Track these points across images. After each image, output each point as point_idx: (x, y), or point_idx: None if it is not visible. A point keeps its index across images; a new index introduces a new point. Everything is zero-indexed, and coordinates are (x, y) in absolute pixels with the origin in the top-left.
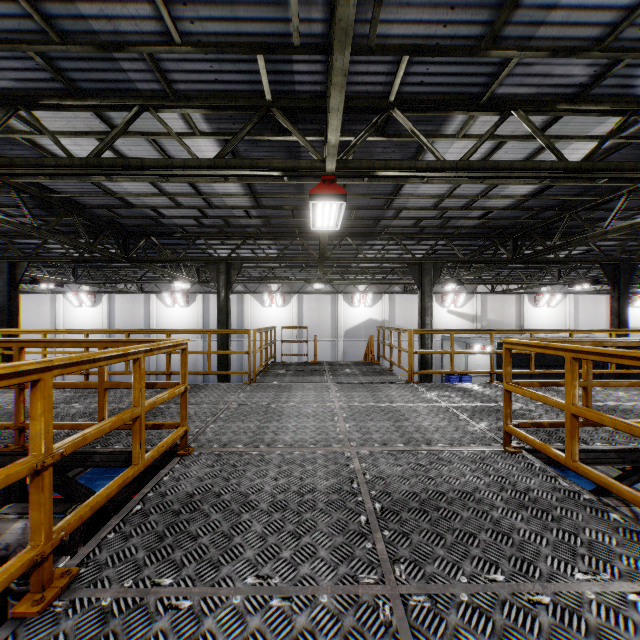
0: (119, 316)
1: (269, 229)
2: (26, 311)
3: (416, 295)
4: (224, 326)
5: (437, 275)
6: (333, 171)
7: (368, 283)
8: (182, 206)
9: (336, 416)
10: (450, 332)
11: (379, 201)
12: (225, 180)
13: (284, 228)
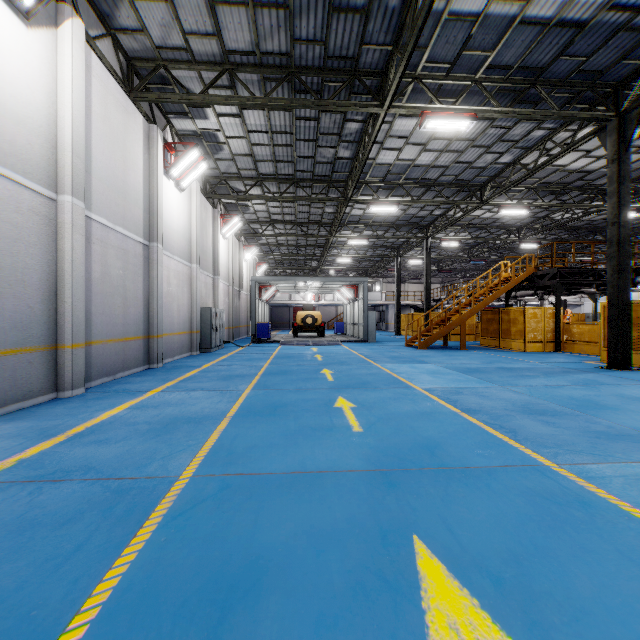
0: None
1: None
2: None
3: None
4: None
5: None
6: None
7: None
8: None
9: None
10: None
11: None
12: None
13: None
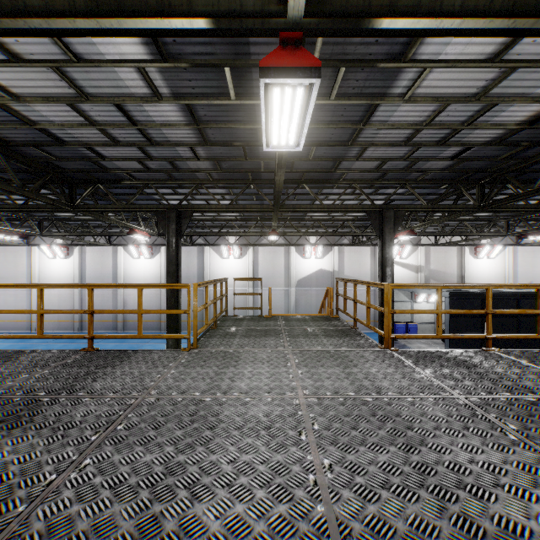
0: (89, 267)
1: (221, 175)
2: (5, 262)
3: (363, 247)
4: (174, 277)
5: (398, 223)
6: (300, 16)
7: (321, 235)
8: (119, 143)
9: (303, 430)
10: (437, 287)
11: (343, 134)
12: (158, 99)
13: (236, 173)
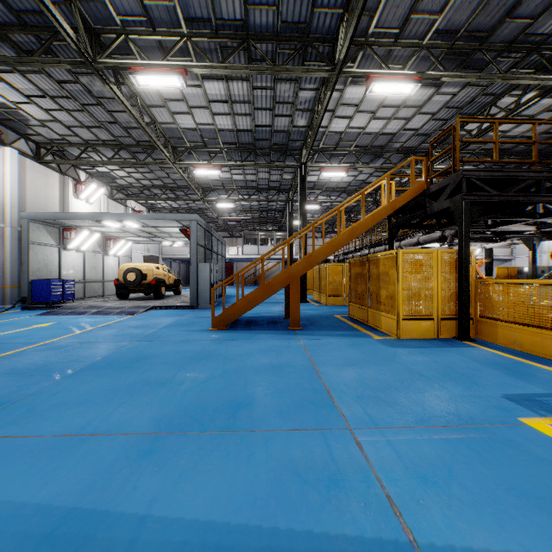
0: None
1: None
2: None
3: None
4: None
5: None
6: None
7: None
8: None
9: None
10: None
11: None
12: None
13: None
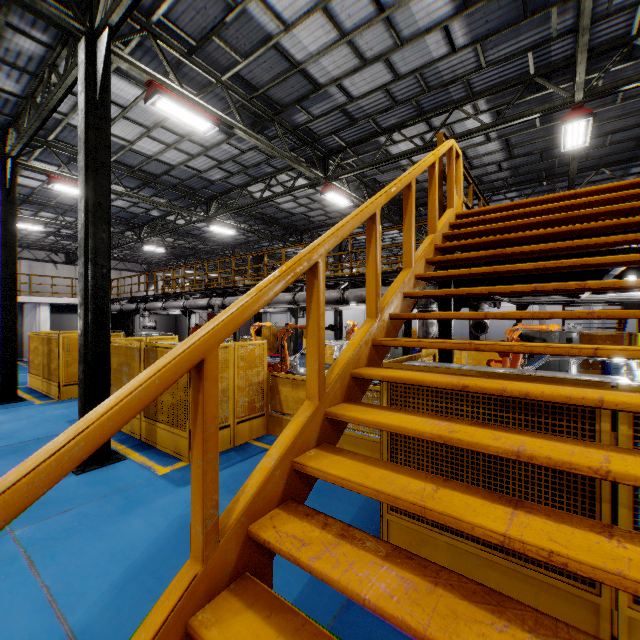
0: None
1: (515, 180)
2: None
3: None
4: None
5: None
6: (580, 100)
7: None
8: None
9: None
10: None
11: (636, 118)
12: (488, 141)
13: (530, 175)
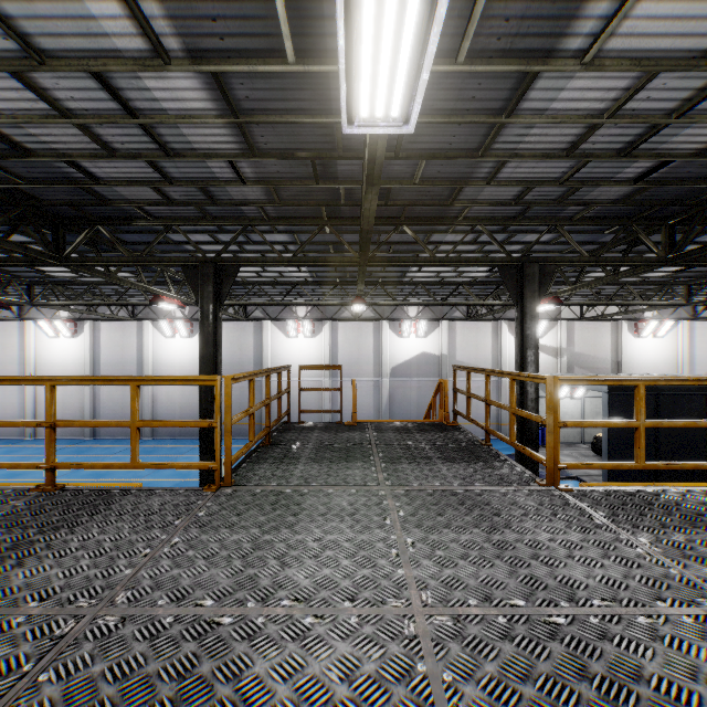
0: (105, 349)
1: (280, 211)
2: None
3: (482, 322)
4: (210, 365)
5: (546, 284)
6: None
7: (425, 304)
8: (116, 153)
9: None
10: (636, 382)
11: (472, 136)
12: (163, 61)
13: (304, 208)
